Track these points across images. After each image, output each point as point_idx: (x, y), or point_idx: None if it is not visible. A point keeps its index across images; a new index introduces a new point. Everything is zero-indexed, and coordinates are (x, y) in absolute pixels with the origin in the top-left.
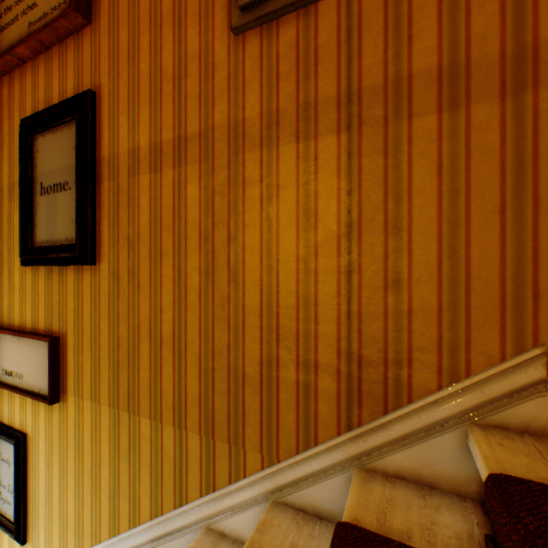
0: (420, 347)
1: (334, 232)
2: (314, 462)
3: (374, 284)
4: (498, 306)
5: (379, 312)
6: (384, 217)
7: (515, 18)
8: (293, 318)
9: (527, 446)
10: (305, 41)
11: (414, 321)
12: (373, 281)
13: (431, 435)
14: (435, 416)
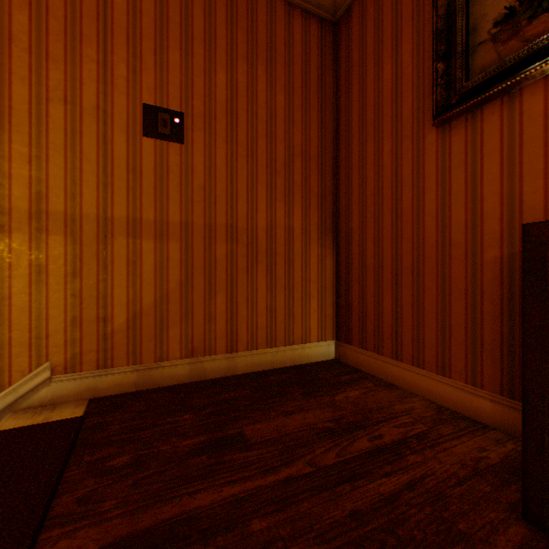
0: None
1: None
2: None
3: None
4: (30, 344)
5: None
6: None
7: (39, 193)
8: None
9: (33, 413)
10: None
11: None
12: None
13: None
14: None
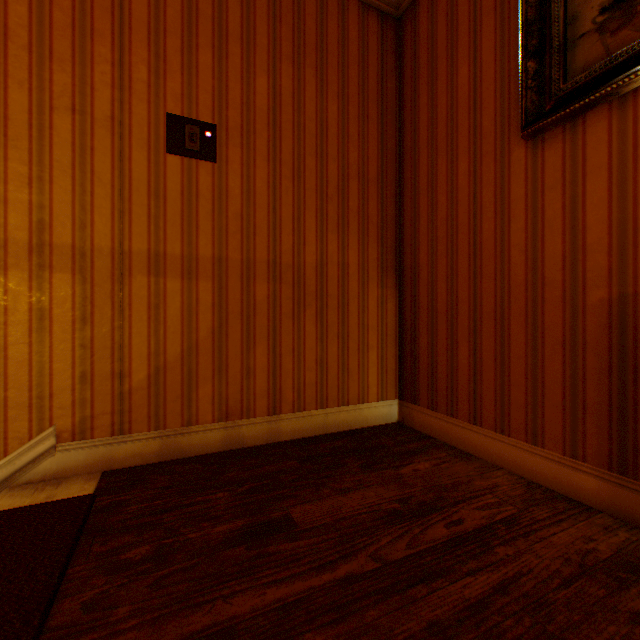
0: None
1: None
2: None
3: None
4: (29, 405)
5: None
6: None
7: (41, 222)
8: None
9: (33, 489)
10: None
11: None
12: None
13: None
14: None
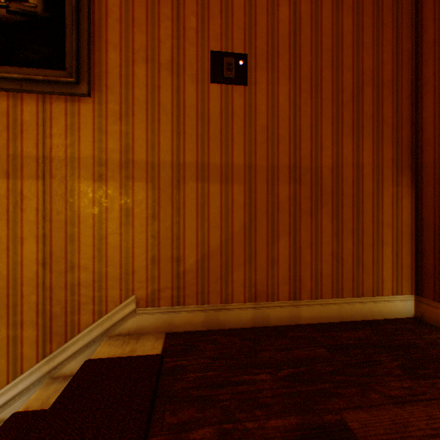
0: (85, 302)
1: (35, 239)
2: (21, 385)
3: (60, 270)
4: (120, 278)
5: (63, 286)
6: (66, 232)
7: (126, 145)
8: (5, 295)
9: (122, 341)
10: (14, 114)
11: (82, 289)
12: (60, 268)
13: (90, 347)
14: (91, 337)
